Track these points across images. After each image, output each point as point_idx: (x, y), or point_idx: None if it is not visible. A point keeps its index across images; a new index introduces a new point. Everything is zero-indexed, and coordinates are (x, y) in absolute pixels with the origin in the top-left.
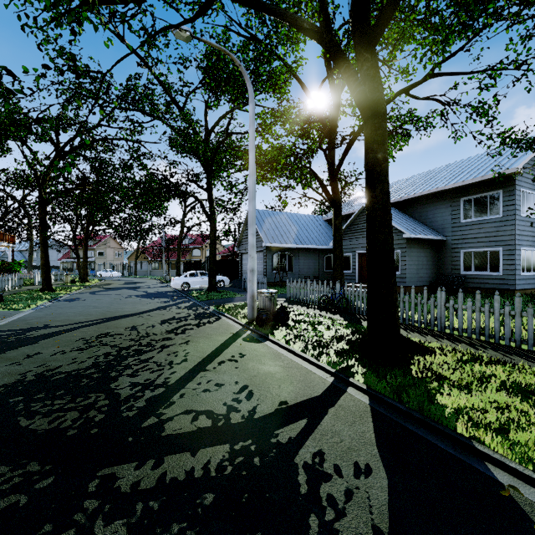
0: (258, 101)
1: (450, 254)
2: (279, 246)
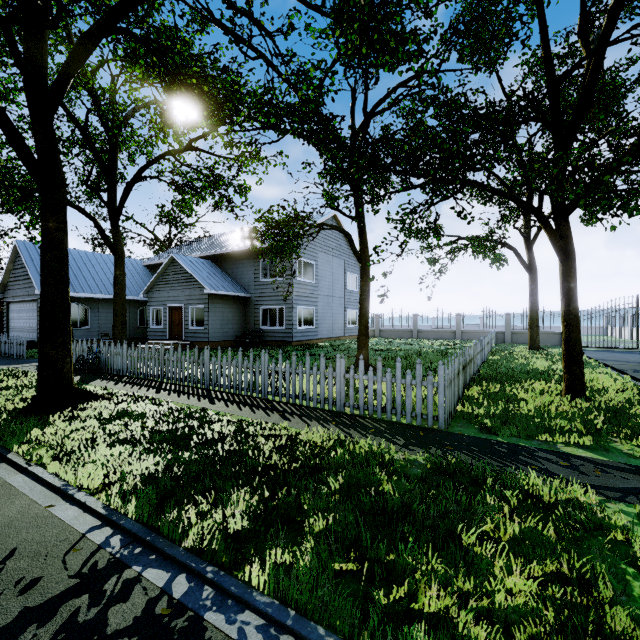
0: (5, 103)
1: (254, 310)
2: None
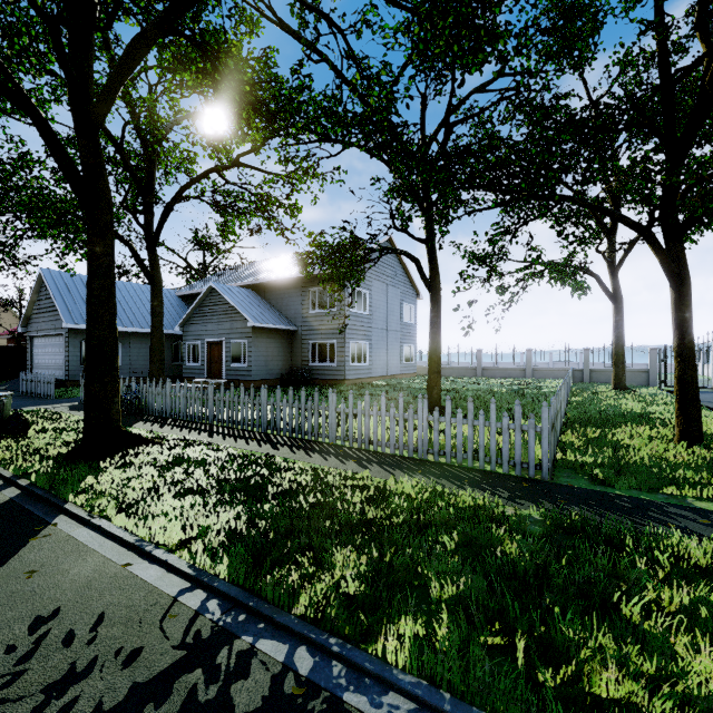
0: None
1: (301, 345)
2: None
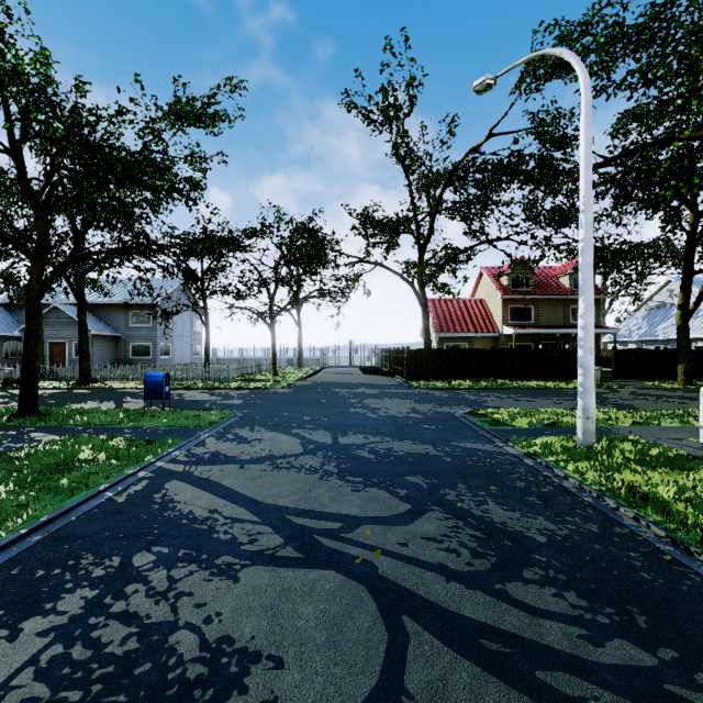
0: None
1: (125, 345)
2: None
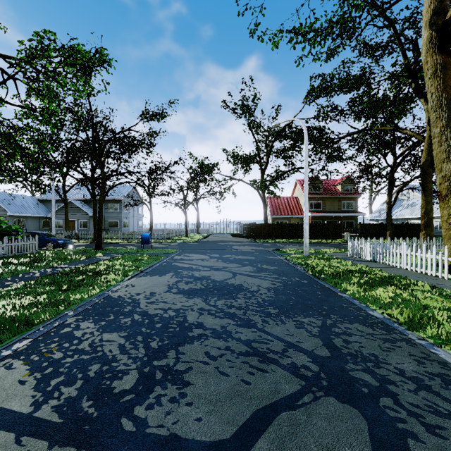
0: None
1: (105, 222)
2: (19, 215)
